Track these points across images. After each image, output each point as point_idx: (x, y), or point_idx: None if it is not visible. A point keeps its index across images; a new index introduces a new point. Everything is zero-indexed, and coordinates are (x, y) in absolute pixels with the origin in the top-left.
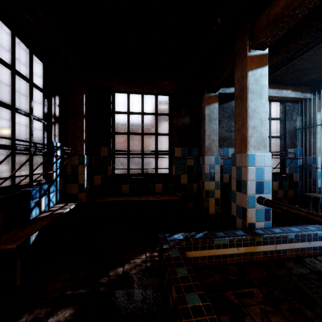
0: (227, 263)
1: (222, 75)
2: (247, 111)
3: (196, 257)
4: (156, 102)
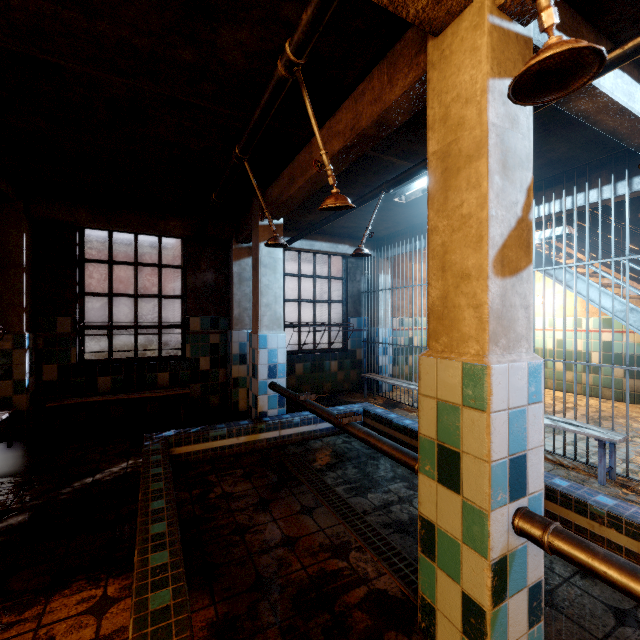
0: (226, 456)
1: (247, 229)
2: (259, 287)
3: (189, 453)
4: (159, 248)
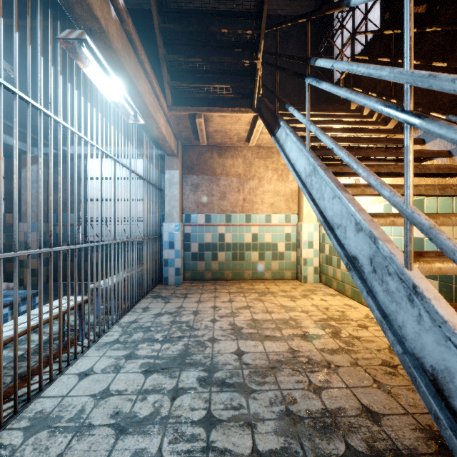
0: None
1: None
2: None
3: None
4: None
